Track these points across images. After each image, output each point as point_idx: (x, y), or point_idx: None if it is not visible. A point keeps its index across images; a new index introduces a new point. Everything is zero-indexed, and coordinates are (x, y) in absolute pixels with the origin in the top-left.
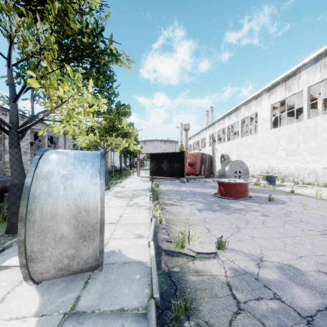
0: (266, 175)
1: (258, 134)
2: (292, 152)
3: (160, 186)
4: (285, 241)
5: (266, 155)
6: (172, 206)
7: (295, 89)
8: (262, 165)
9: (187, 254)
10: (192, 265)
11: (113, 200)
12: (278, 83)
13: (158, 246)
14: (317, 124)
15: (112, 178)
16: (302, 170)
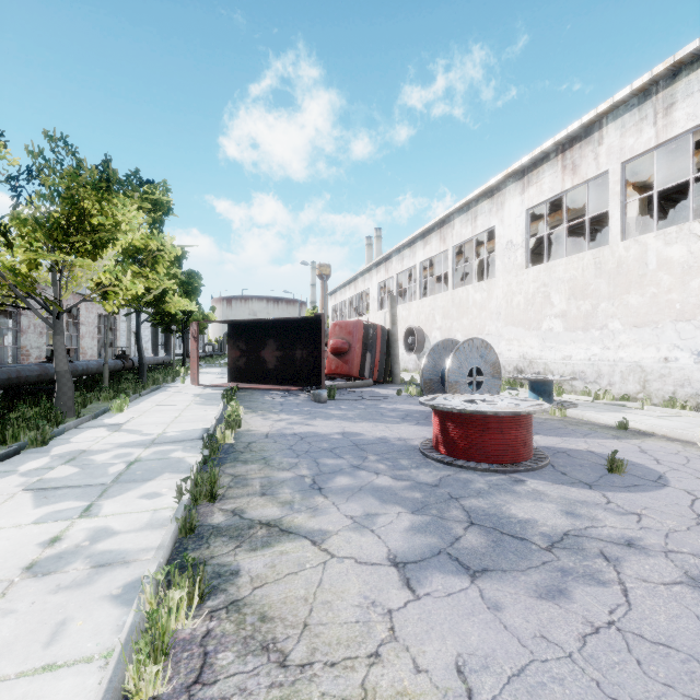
0: (536, 379)
1: (496, 279)
2: (581, 321)
3: (249, 418)
4: None
5: (517, 328)
6: (273, 548)
7: (589, 169)
8: (506, 352)
9: None
10: None
11: None
12: (545, 157)
13: None
14: (645, 253)
15: (98, 394)
16: (606, 364)
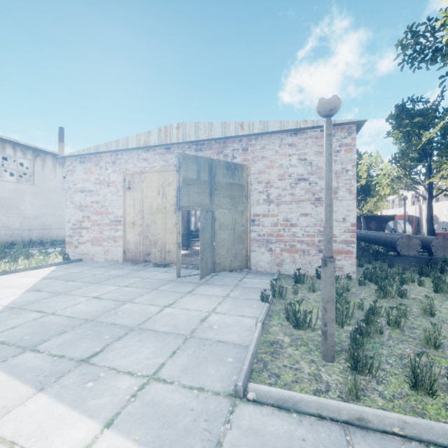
0: None
1: None
2: None
3: None
4: None
5: None
6: None
7: None
8: None
9: None
10: None
11: None
12: None
13: None
14: None
15: None
16: None
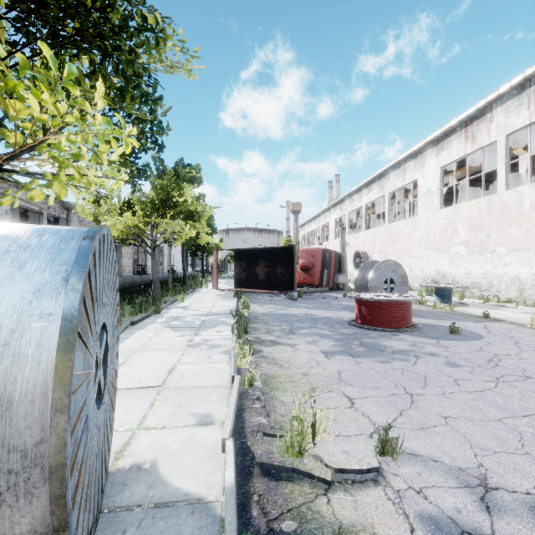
0: (437, 286)
1: (419, 216)
2: (478, 247)
3: (253, 306)
4: (518, 429)
5: (433, 252)
6: (274, 346)
7: (483, 140)
8: (426, 269)
9: (312, 474)
10: (328, 508)
11: (163, 334)
12: (453, 130)
13: (245, 447)
14: (522, 199)
15: (167, 292)
16: (495, 277)
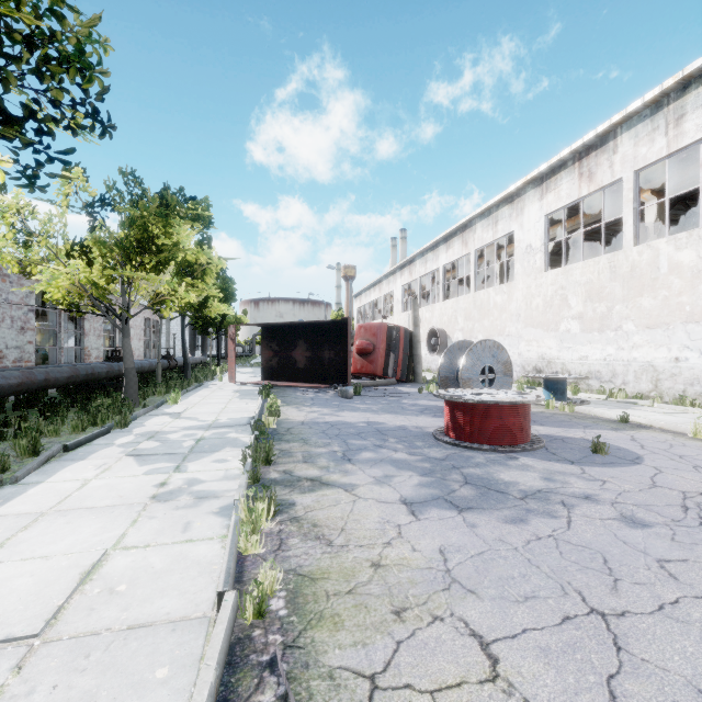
0: (549, 377)
1: (516, 282)
2: (597, 323)
3: (286, 409)
4: None
5: (536, 329)
6: (317, 492)
7: (604, 177)
8: (526, 353)
9: None
10: None
11: (114, 472)
12: (562, 164)
13: None
14: (657, 258)
15: (154, 389)
16: (621, 364)
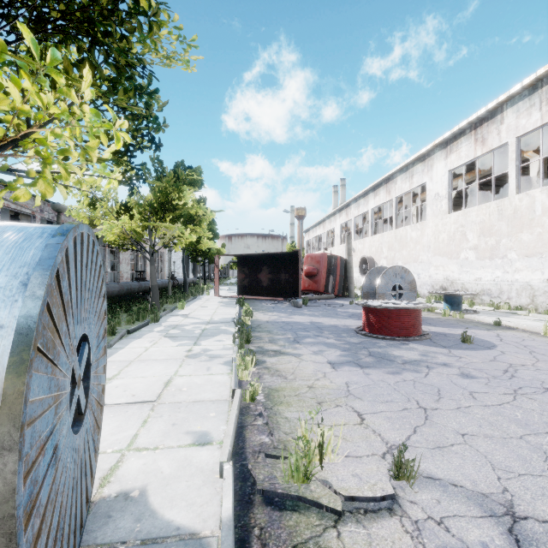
0: (446, 293)
1: (427, 221)
2: (488, 253)
3: (255, 314)
4: (542, 448)
5: (442, 257)
6: (278, 357)
7: (494, 142)
8: (434, 275)
9: (320, 503)
10: (338, 544)
11: (160, 344)
12: (462, 132)
13: (245, 470)
14: (533, 203)
15: (167, 300)
16: (506, 284)
